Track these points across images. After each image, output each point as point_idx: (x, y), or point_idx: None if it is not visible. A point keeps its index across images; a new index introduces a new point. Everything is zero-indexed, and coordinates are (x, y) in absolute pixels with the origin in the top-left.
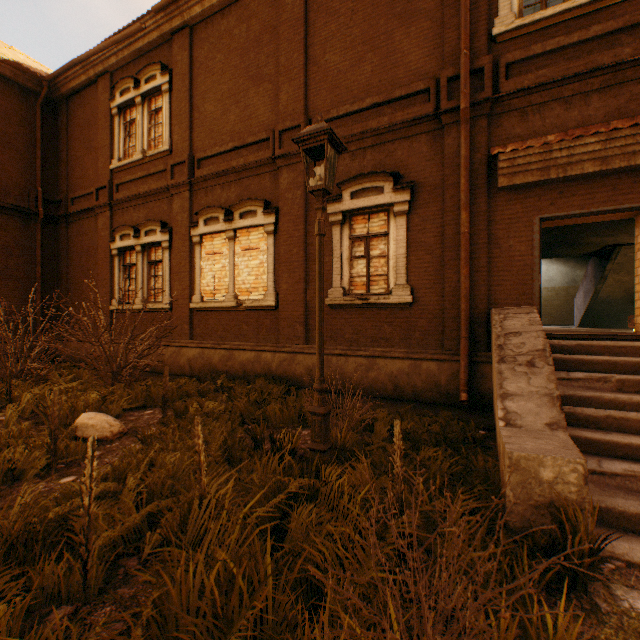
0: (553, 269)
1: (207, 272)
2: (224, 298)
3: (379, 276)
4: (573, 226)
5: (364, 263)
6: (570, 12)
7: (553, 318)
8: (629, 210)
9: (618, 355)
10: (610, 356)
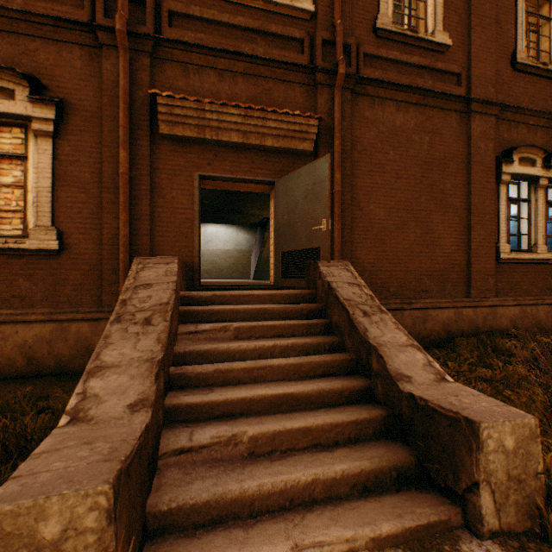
0: (241, 236)
1: None
2: None
3: (14, 212)
4: (236, 195)
5: None
6: None
7: (241, 273)
8: (263, 183)
9: (244, 303)
10: (238, 304)
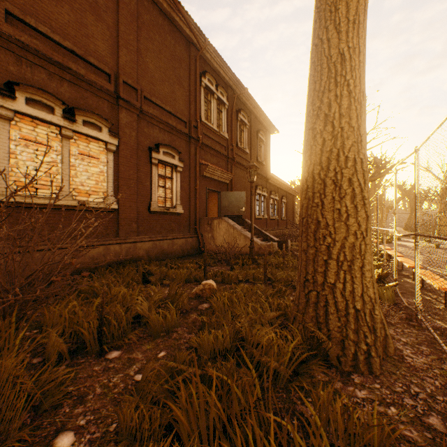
0: None
1: (22, 160)
2: (54, 195)
3: (167, 198)
4: None
5: (162, 190)
6: (212, 129)
7: None
8: (217, 191)
9: None
10: None
